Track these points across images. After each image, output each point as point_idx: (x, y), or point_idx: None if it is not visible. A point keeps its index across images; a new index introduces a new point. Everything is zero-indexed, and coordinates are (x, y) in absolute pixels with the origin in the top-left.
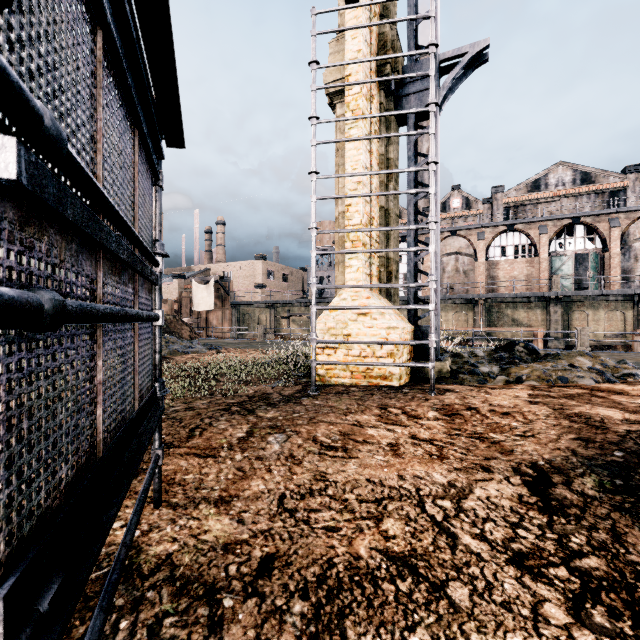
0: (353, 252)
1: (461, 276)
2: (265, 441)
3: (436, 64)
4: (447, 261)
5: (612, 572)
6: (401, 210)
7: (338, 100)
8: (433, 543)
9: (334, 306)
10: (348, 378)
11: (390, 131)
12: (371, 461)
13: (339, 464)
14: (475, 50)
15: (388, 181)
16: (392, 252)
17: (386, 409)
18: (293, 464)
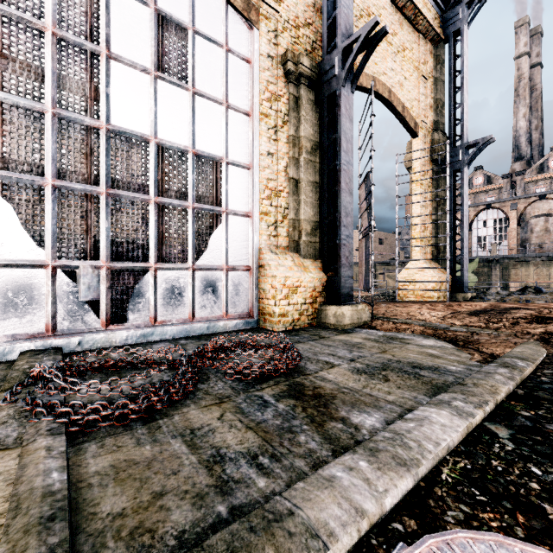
0: (413, 247)
1: (551, 235)
2: (380, 304)
3: (463, 148)
4: (535, 222)
5: (450, 316)
6: (492, 177)
7: (411, 170)
8: (418, 315)
9: (405, 268)
10: (413, 298)
11: (438, 182)
12: (410, 308)
13: (401, 308)
14: (484, 141)
15: (437, 206)
16: (440, 240)
17: (424, 304)
18: (388, 308)
